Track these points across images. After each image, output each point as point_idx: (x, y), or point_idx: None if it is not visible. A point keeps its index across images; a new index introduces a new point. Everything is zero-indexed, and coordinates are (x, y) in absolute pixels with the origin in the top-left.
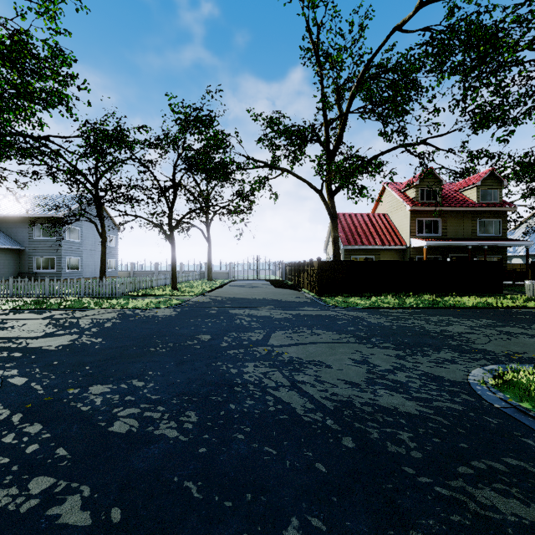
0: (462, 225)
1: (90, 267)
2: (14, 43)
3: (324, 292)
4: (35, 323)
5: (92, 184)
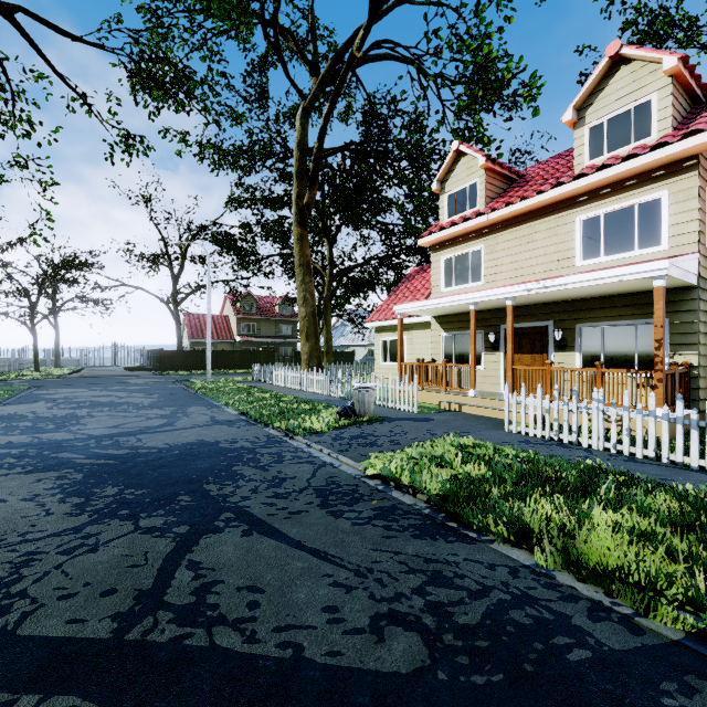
0: (270, 328)
1: None
2: None
3: (166, 370)
4: None
5: None
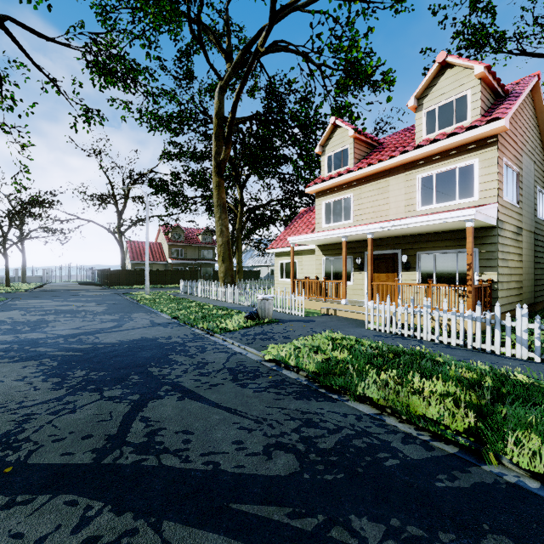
0: (195, 252)
1: None
2: None
3: (113, 285)
4: None
5: None
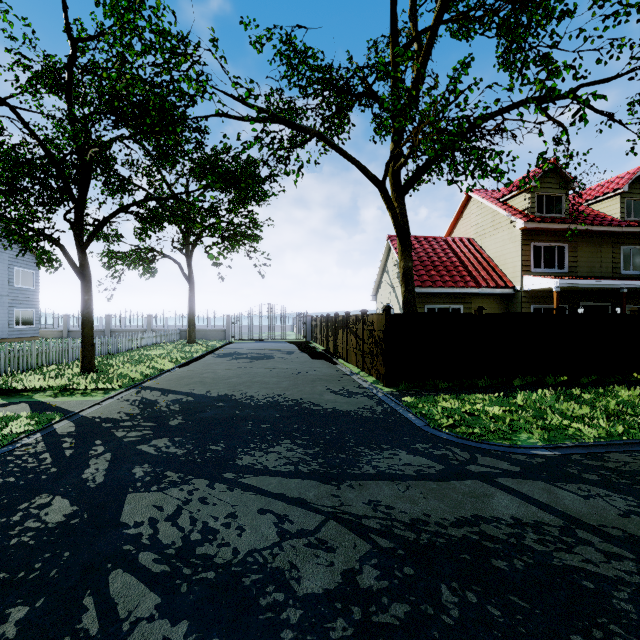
0: (599, 255)
1: None
2: None
3: (399, 377)
4: None
5: None
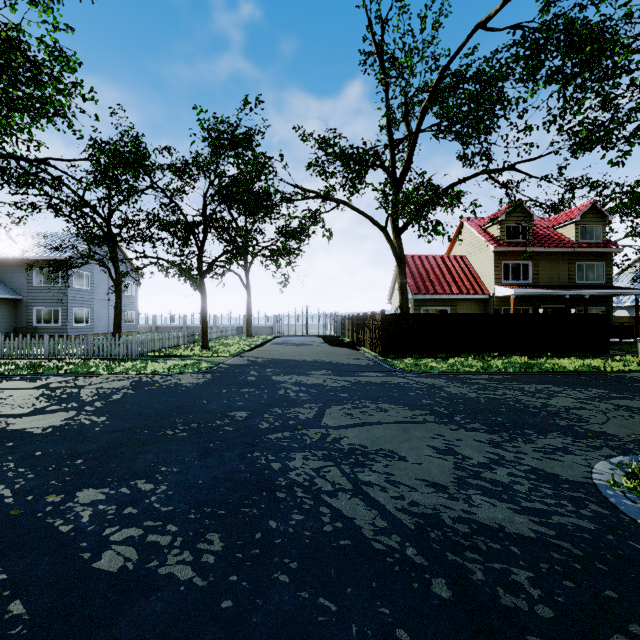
0: (557, 269)
1: (103, 320)
2: (2, 40)
3: (390, 352)
4: (24, 395)
5: (103, 219)
